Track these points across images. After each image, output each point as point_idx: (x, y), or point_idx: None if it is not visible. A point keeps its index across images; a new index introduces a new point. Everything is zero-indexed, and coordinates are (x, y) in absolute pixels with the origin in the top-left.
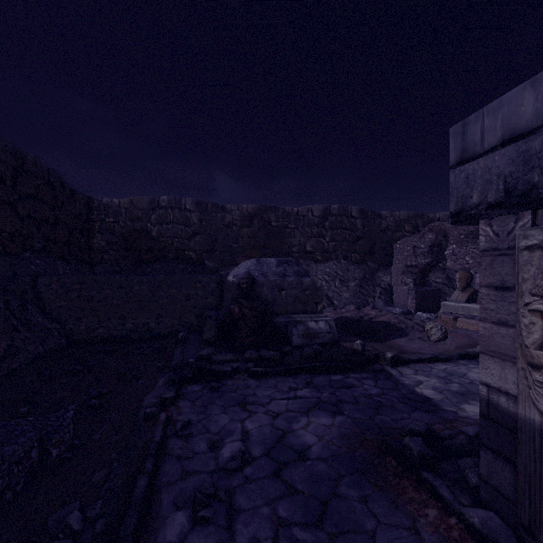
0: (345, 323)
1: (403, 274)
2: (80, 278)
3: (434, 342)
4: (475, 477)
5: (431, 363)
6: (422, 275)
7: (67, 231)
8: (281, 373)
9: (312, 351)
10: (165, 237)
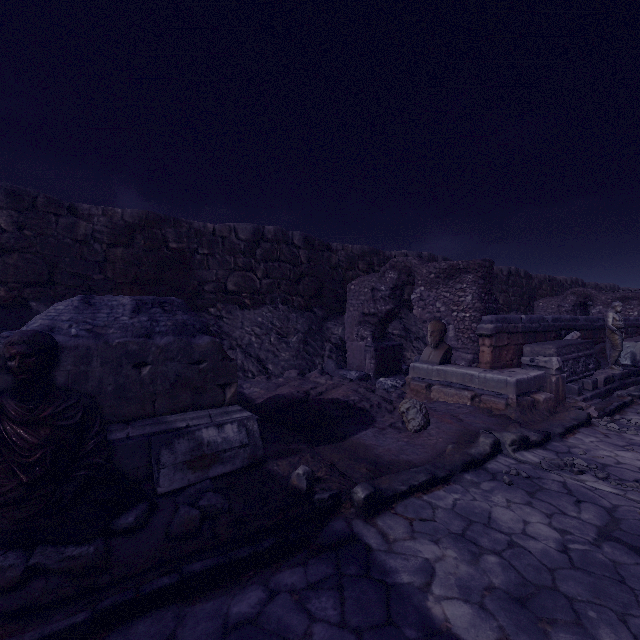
0: (281, 408)
1: (359, 325)
2: None
3: (414, 432)
4: None
5: (428, 492)
6: (382, 326)
7: None
8: (75, 637)
9: (195, 517)
10: None
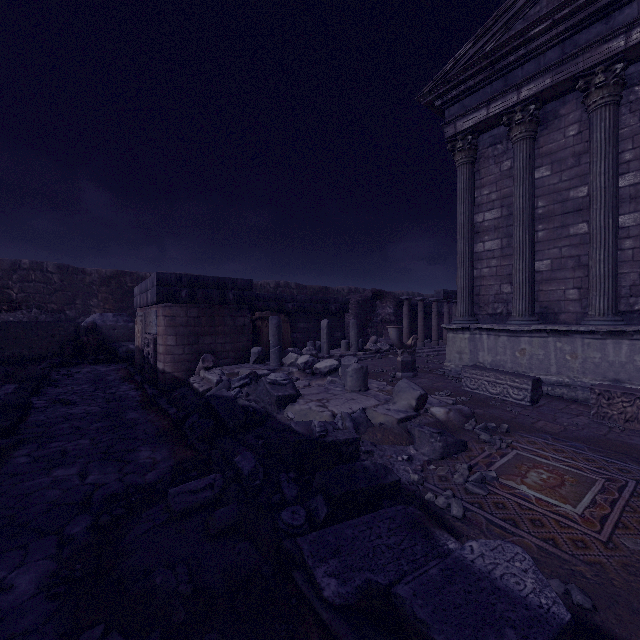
0: None
1: None
2: None
3: None
4: None
5: None
6: None
7: None
8: (106, 363)
9: (126, 356)
10: (27, 292)
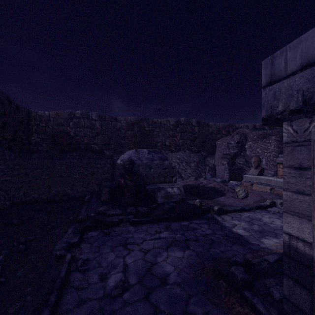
0: (189, 188)
1: (221, 159)
2: (19, 162)
3: (241, 199)
4: (277, 293)
5: (240, 212)
6: (232, 159)
7: (13, 131)
8: (150, 222)
9: (170, 207)
10: (78, 136)
